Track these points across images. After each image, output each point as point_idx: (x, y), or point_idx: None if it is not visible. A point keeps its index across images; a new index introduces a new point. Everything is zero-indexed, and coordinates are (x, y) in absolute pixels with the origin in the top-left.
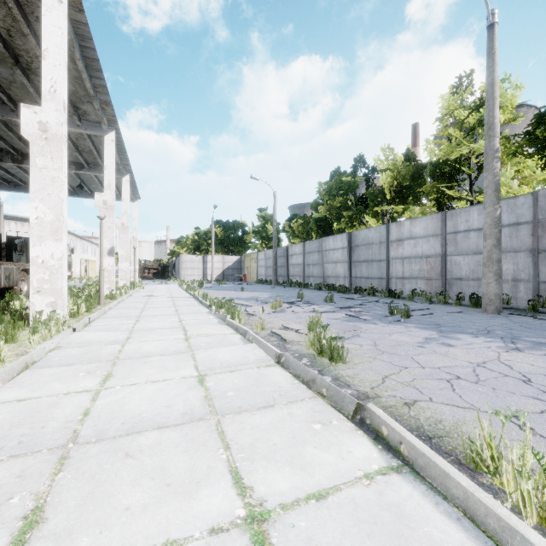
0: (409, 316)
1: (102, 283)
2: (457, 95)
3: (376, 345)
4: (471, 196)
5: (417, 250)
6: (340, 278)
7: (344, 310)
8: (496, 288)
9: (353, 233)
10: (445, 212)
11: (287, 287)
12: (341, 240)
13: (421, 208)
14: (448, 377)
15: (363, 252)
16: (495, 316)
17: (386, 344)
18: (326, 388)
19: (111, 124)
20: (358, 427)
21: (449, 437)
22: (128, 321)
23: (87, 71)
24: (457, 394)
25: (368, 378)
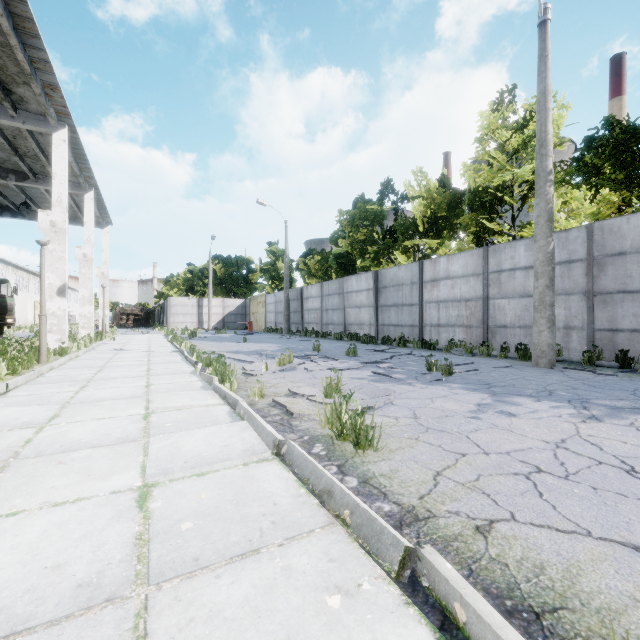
0: (451, 374)
1: (44, 333)
2: (498, 112)
3: (417, 417)
4: (513, 231)
5: (455, 292)
6: (365, 326)
7: (370, 367)
8: (550, 338)
9: (380, 271)
10: (488, 248)
11: (301, 336)
12: (366, 280)
13: (459, 243)
14: (525, 470)
15: (391, 294)
16: (549, 372)
17: (430, 415)
18: (350, 510)
19: (62, 119)
20: (409, 597)
21: (568, 609)
22: (69, 387)
23: (17, 35)
24: (548, 503)
25: (413, 477)
